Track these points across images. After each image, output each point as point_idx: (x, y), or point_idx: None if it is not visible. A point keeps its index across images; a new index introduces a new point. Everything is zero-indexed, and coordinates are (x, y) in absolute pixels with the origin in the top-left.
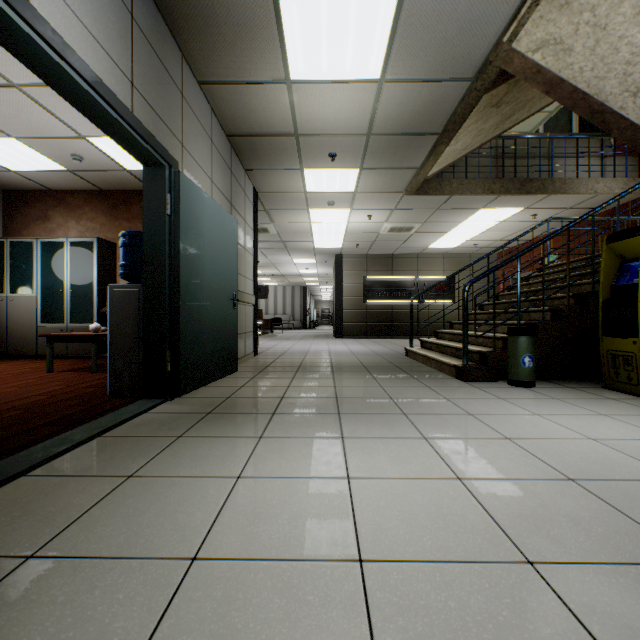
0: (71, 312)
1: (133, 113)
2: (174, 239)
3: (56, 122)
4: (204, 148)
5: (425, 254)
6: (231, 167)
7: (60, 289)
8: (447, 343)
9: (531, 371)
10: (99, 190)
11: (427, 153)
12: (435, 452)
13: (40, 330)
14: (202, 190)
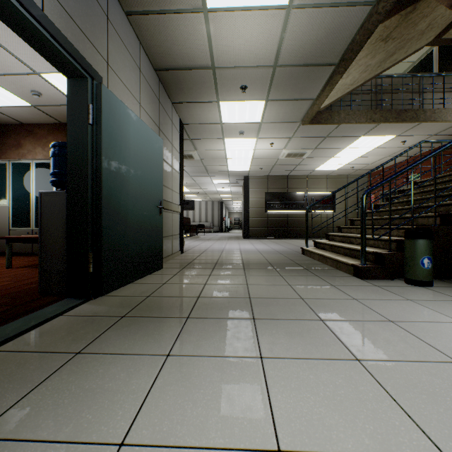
0: (35, 219)
1: (44, 12)
2: (96, 147)
3: (12, 59)
4: (132, 74)
5: (312, 175)
6: (159, 98)
7: (27, 200)
8: (340, 244)
9: (430, 271)
10: (59, 123)
11: (323, 84)
12: (382, 389)
13: (12, 233)
14: (127, 107)
